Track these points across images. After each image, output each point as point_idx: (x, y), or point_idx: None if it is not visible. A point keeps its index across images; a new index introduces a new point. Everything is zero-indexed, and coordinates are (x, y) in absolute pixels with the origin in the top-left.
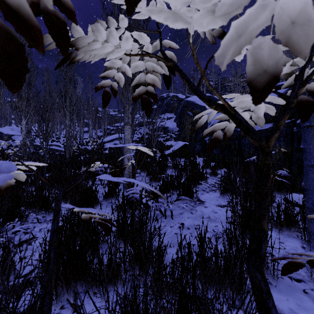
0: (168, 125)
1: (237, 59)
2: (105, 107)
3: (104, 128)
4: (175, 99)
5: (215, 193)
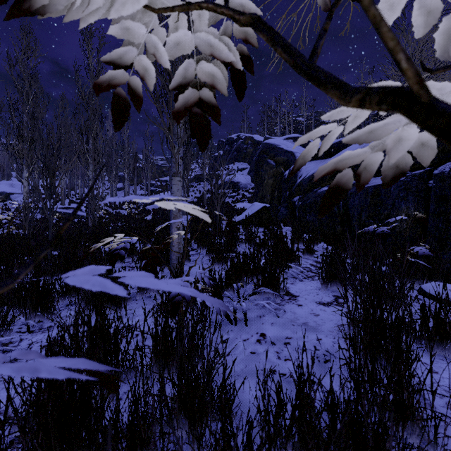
0: (238, 180)
1: (387, 18)
2: (118, 129)
3: (146, 184)
4: (250, 142)
5: (313, 281)
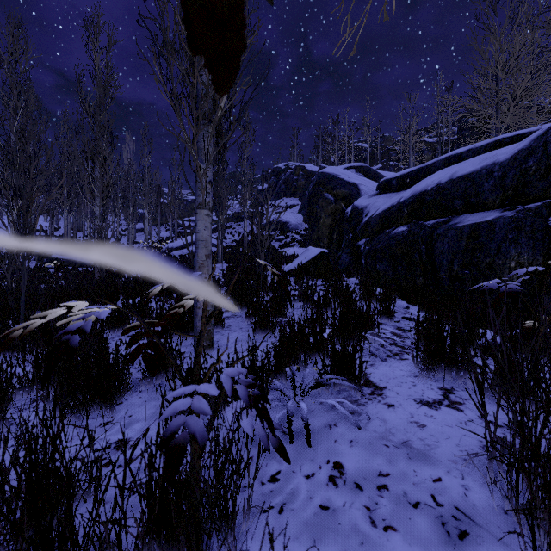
0: (287, 219)
1: None
2: None
3: (173, 224)
4: (301, 172)
5: (402, 361)
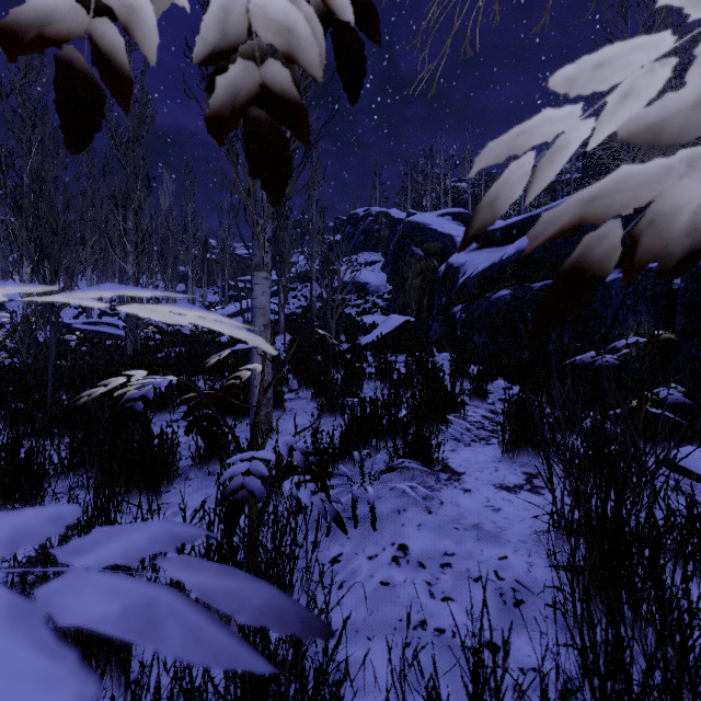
0: (367, 280)
1: None
2: (80, 148)
3: (222, 286)
4: (385, 220)
5: (488, 446)
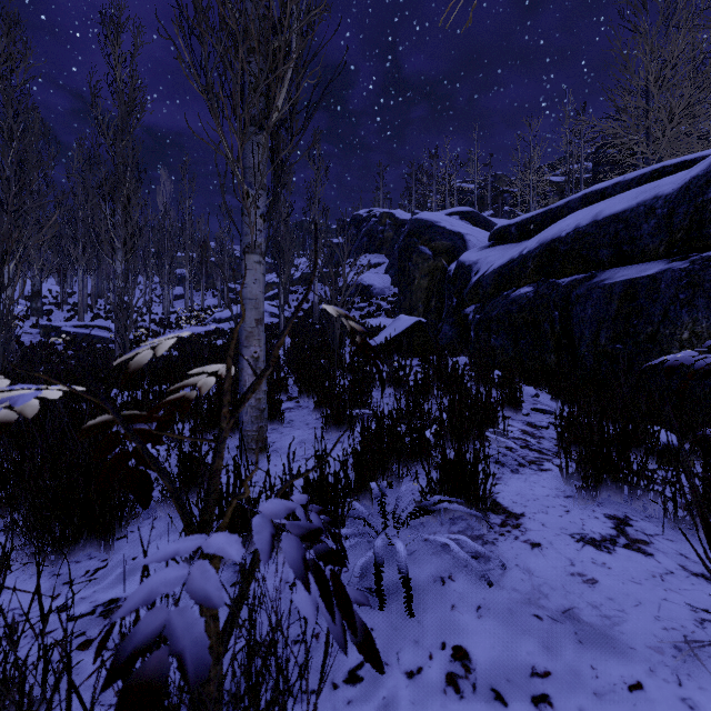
0: (371, 282)
1: None
2: None
3: (222, 289)
4: (389, 221)
5: (543, 473)
